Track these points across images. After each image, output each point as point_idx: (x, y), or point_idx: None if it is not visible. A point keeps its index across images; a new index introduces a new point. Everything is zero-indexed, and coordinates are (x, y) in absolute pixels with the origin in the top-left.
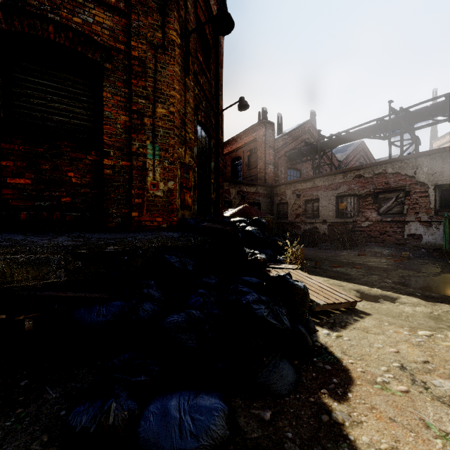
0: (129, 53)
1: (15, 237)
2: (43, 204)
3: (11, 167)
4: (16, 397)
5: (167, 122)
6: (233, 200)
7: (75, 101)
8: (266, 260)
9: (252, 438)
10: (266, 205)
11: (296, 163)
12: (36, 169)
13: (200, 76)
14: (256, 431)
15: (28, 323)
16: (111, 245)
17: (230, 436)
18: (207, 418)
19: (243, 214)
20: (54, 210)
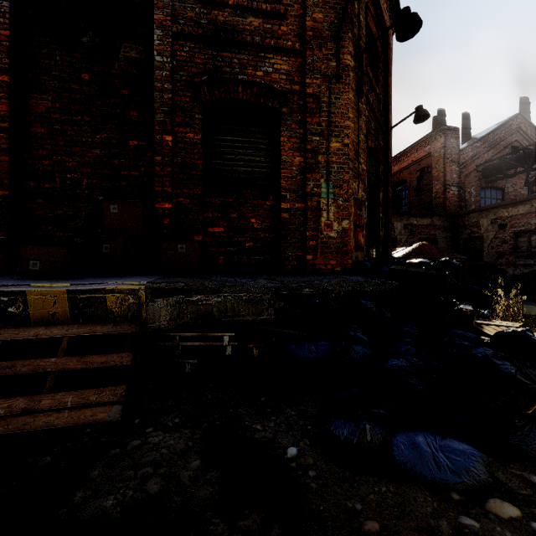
0: (303, 91)
1: (226, 278)
2: (233, 249)
3: (210, 218)
4: (264, 408)
5: (341, 156)
6: (397, 236)
7: (256, 151)
8: (475, 313)
9: (520, 494)
10: (447, 241)
11: (496, 179)
12: (227, 218)
13: (370, 95)
14: (524, 489)
15: (255, 351)
16: (305, 287)
17: (493, 484)
18: (464, 460)
19: (420, 255)
20: (240, 254)
